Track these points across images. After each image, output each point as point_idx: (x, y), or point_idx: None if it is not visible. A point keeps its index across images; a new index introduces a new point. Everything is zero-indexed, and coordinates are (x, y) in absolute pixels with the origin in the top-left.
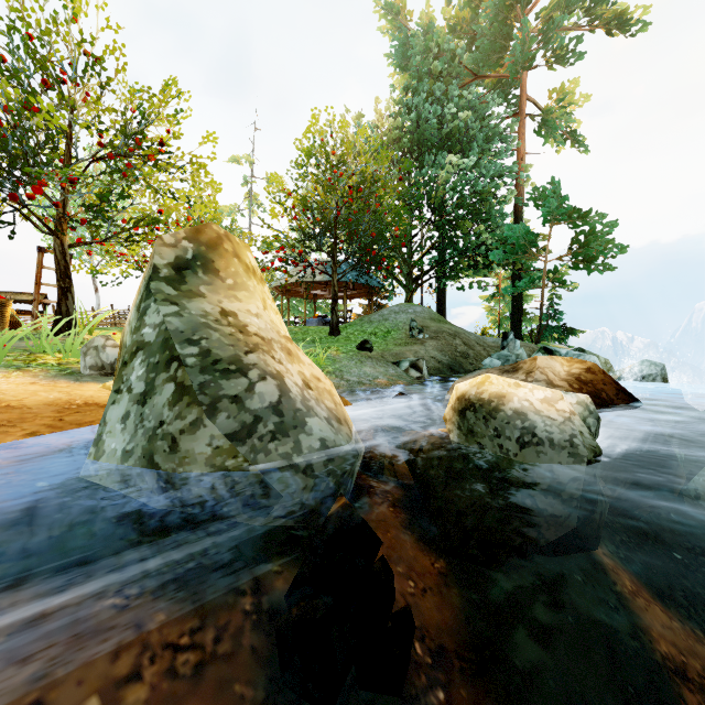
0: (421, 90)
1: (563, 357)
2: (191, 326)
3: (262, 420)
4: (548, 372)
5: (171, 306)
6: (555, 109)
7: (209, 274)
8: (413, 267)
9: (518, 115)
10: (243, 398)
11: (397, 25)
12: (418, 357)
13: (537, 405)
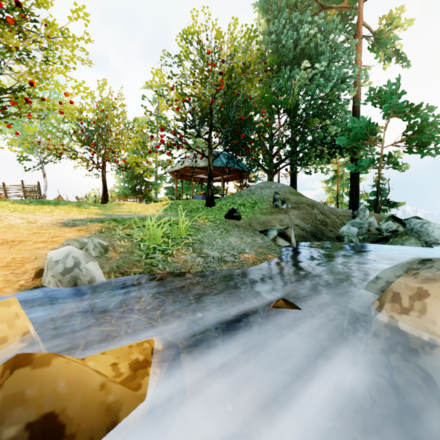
0: (280, 17)
1: None
2: None
3: None
4: None
5: None
6: None
7: None
8: (273, 156)
9: (355, 36)
10: None
11: None
12: (283, 225)
13: None
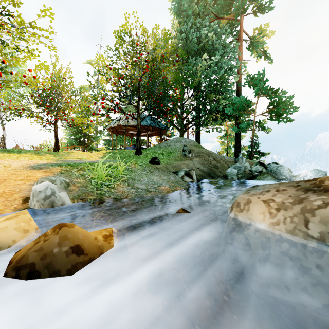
0: (188, 22)
1: None
2: None
3: None
4: None
5: None
6: None
7: None
8: (184, 119)
9: (238, 39)
10: None
11: None
12: (188, 168)
13: None
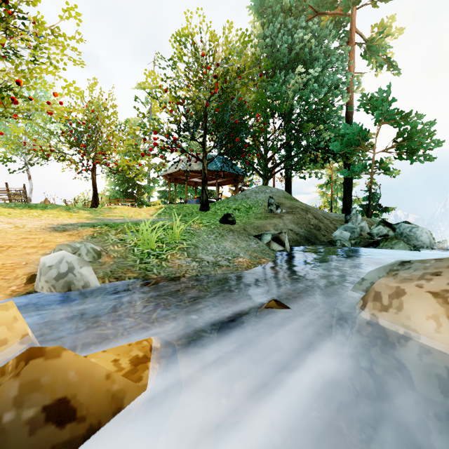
0: (275, 22)
1: None
2: None
3: None
4: None
5: None
6: None
7: None
8: (268, 160)
9: (348, 43)
10: None
11: None
12: (277, 229)
13: None
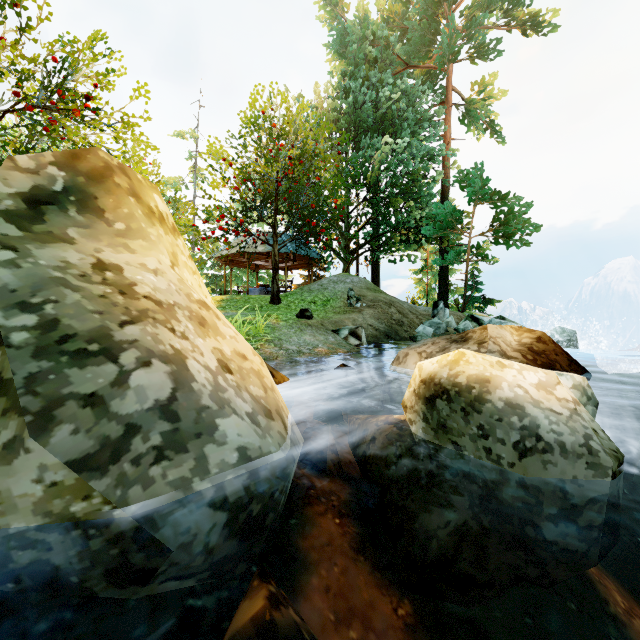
0: (357, 75)
1: (511, 326)
2: (31, 282)
3: (140, 430)
4: (500, 342)
5: (2, 252)
6: (476, 101)
7: (88, 214)
8: (350, 240)
9: (444, 103)
10: (107, 397)
11: (334, 16)
12: (356, 325)
13: (533, 394)
